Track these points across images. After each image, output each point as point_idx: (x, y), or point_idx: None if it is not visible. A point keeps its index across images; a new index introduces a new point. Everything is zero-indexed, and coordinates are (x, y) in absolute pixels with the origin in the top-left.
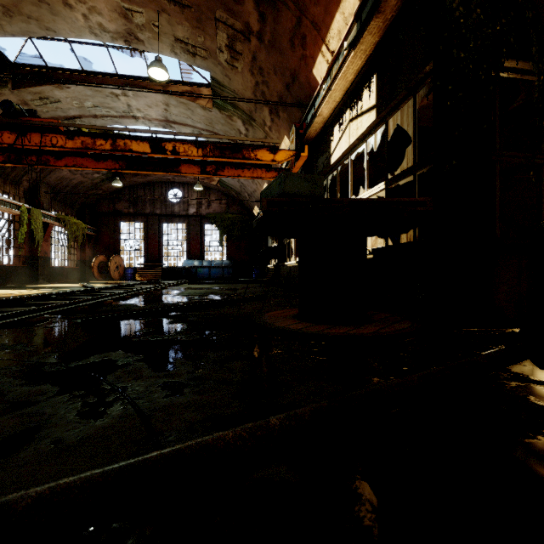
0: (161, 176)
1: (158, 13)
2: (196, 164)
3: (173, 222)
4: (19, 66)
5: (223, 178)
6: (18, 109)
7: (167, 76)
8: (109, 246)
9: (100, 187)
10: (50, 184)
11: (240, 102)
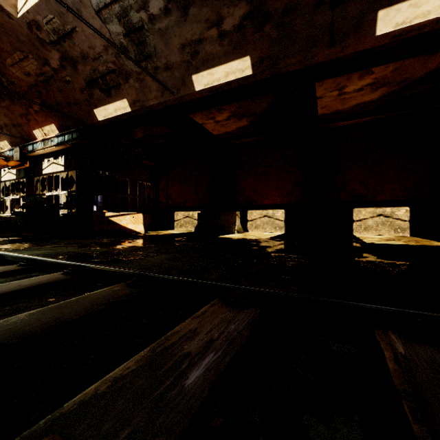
0: None
1: None
2: None
3: None
4: None
5: None
6: None
7: None
8: None
9: None
10: None
11: None
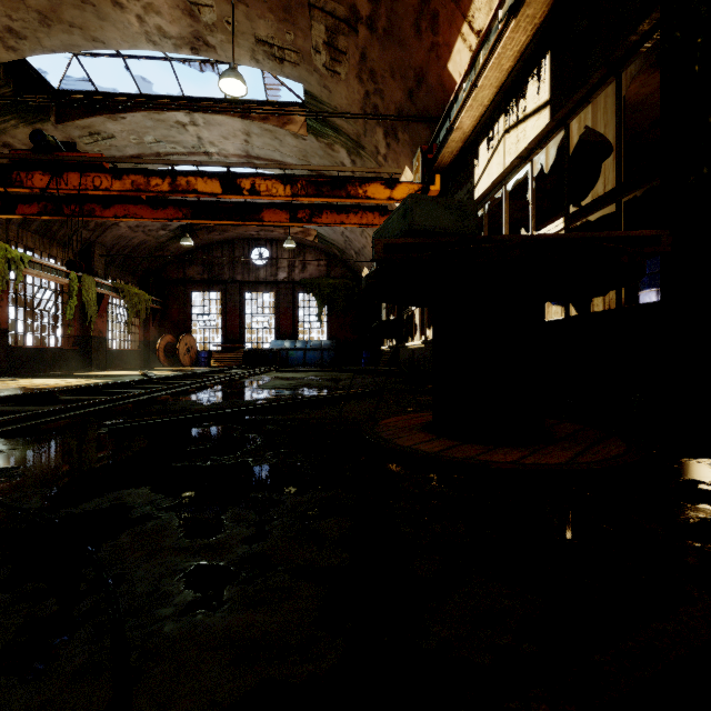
0: (243, 231)
1: (233, 4)
2: (284, 209)
3: (258, 291)
4: (64, 94)
5: (321, 232)
6: (52, 141)
7: (245, 90)
8: (178, 323)
9: (167, 247)
10: (106, 244)
11: (344, 123)
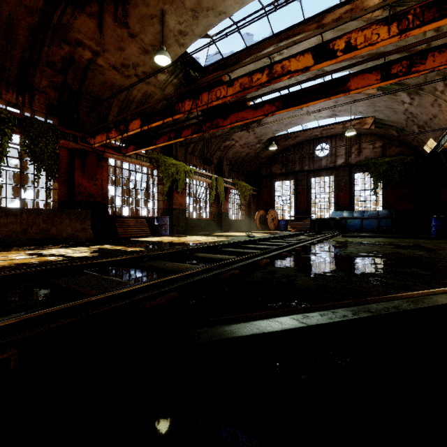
0: (309, 134)
1: None
2: (373, 70)
3: (320, 175)
4: (207, 68)
5: (380, 117)
6: (193, 75)
7: None
8: (266, 203)
9: (260, 155)
10: (229, 158)
11: None
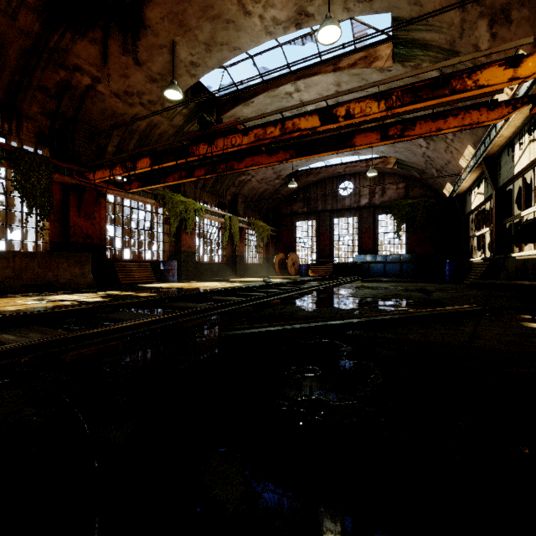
0: (332, 171)
1: None
2: (374, 130)
3: (344, 216)
4: (220, 98)
5: (401, 158)
6: (208, 120)
7: (339, 33)
8: (287, 245)
9: (280, 192)
10: (244, 195)
11: (435, 35)
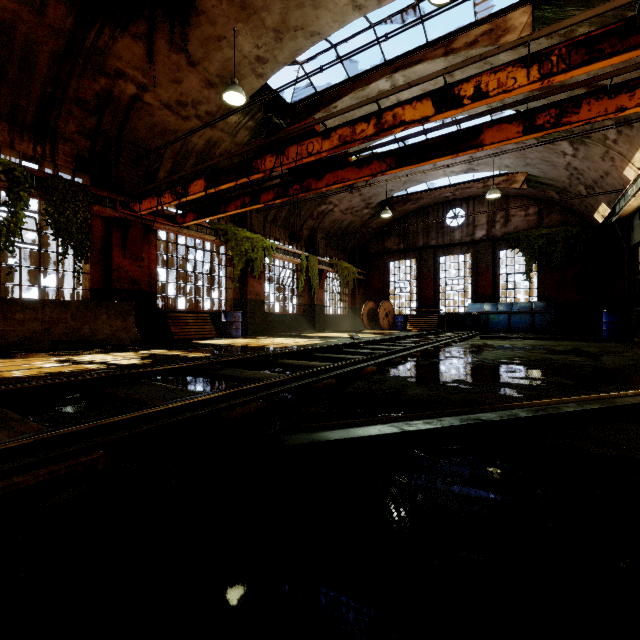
0: (437, 195)
1: None
2: (514, 120)
3: (453, 253)
4: (294, 106)
5: (534, 173)
6: (277, 123)
7: None
8: (378, 291)
9: (369, 225)
10: (325, 229)
11: None
